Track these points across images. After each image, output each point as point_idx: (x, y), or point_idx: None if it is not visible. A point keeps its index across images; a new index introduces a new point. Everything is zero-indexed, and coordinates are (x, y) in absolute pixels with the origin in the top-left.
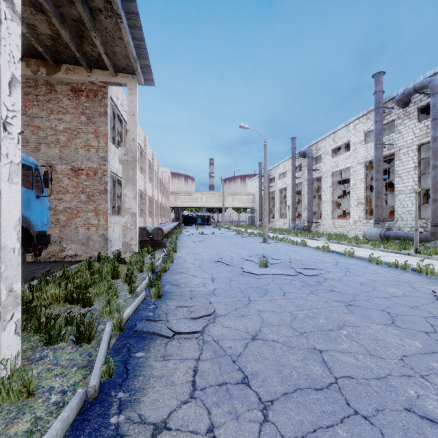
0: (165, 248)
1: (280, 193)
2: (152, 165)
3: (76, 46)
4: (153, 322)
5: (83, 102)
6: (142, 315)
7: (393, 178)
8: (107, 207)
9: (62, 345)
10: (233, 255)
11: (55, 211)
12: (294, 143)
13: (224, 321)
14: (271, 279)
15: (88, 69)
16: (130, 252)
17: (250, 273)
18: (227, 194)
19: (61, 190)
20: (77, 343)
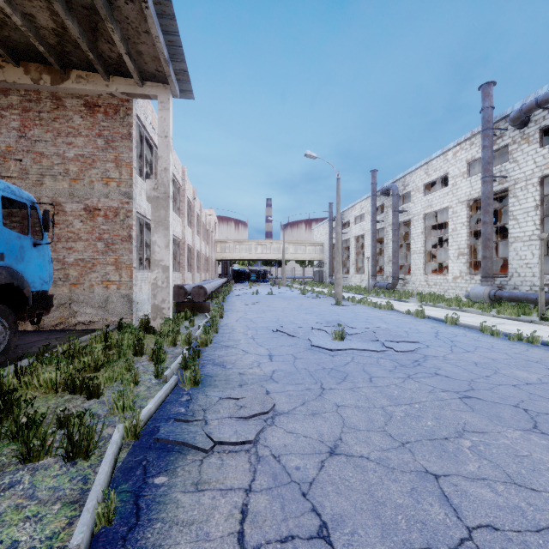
0: (209, 312)
1: (357, 241)
2: (192, 206)
3: (88, 43)
4: (185, 424)
5: (100, 120)
6: (169, 412)
7: (502, 222)
8: (132, 259)
9: (47, 462)
10: (297, 322)
11: (64, 264)
12: (375, 177)
13: (287, 423)
14: (350, 357)
15: (106, 76)
16: (161, 319)
17: (322, 348)
18: (288, 243)
19: (71, 237)
20: (69, 459)
